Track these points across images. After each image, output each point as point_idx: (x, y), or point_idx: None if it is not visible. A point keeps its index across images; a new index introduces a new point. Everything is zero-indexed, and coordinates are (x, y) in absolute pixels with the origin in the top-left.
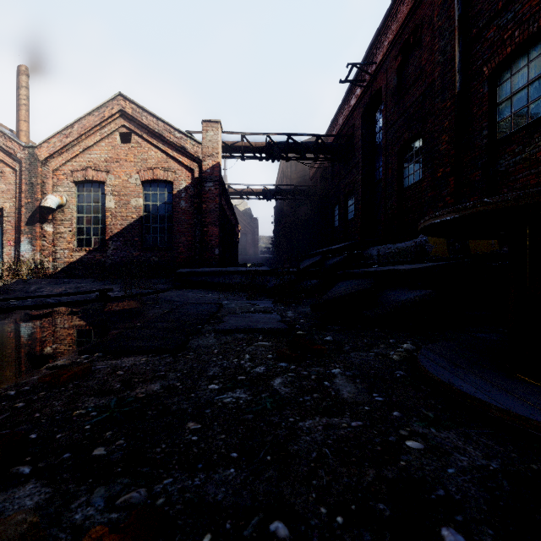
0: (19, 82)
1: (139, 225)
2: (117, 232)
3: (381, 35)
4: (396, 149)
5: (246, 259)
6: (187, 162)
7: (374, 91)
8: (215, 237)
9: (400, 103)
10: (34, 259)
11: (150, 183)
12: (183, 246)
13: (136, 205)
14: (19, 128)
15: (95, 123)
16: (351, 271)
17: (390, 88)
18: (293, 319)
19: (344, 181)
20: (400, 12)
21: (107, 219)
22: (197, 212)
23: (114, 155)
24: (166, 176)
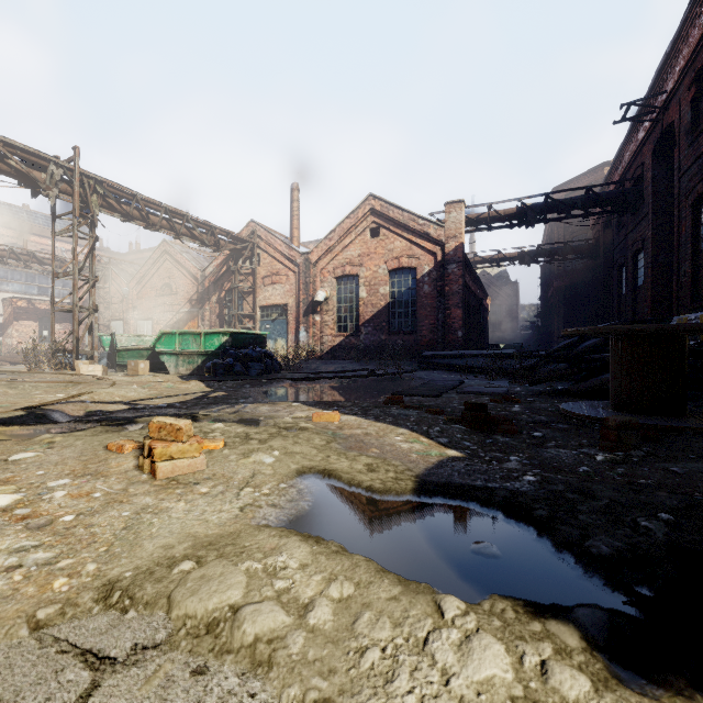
0: (292, 197)
1: (386, 311)
2: (368, 319)
3: (671, 58)
4: (689, 202)
5: (499, 337)
6: (430, 247)
7: (665, 125)
8: (458, 319)
9: (694, 145)
10: (308, 343)
11: (395, 271)
12: (426, 329)
13: (384, 293)
14: (293, 235)
15: (351, 225)
16: (592, 356)
17: (683, 124)
18: (517, 391)
19: (631, 235)
20: (691, 35)
21: (360, 307)
22: (439, 295)
23: (366, 250)
24: (410, 263)
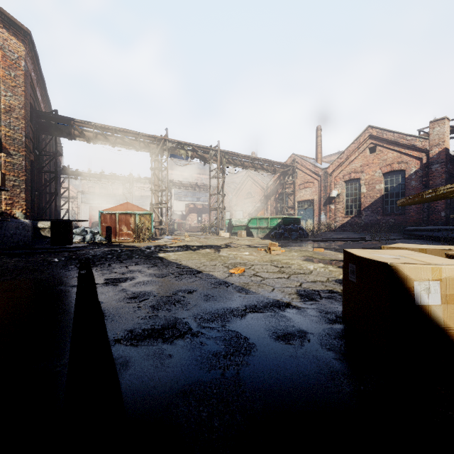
0: (317, 135)
1: (380, 200)
2: (367, 206)
3: None
4: None
5: None
6: (416, 154)
7: None
8: (441, 203)
9: None
10: (326, 222)
11: (388, 173)
12: (413, 211)
13: (379, 189)
14: (317, 157)
15: (354, 147)
16: None
17: None
18: None
19: None
20: None
21: (361, 199)
22: (424, 187)
23: (365, 162)
24: (400, 167)
